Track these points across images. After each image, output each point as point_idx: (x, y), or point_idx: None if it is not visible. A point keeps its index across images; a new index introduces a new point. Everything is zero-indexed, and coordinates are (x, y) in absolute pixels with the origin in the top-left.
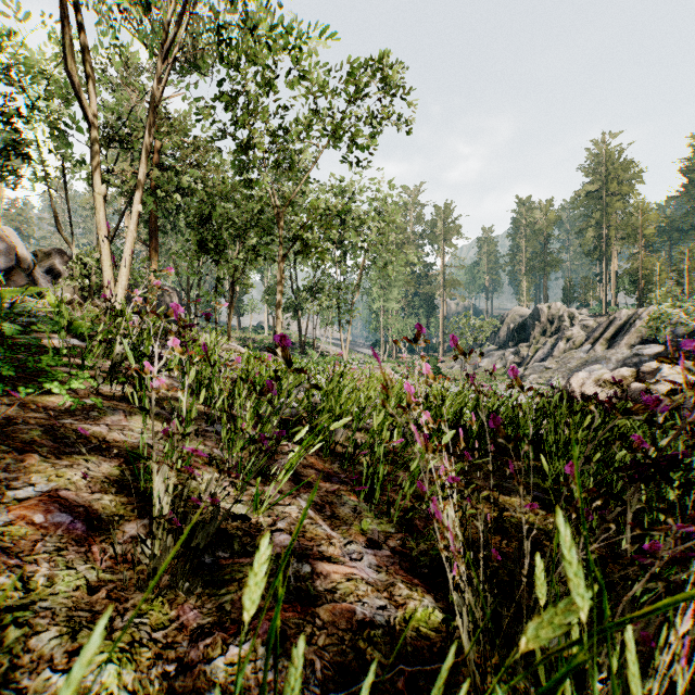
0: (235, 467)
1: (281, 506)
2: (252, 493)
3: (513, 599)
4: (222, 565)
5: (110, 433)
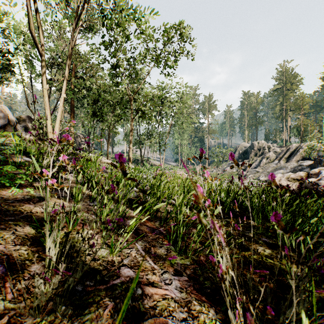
0: (91, 237)
1: (126, 249)
2: (111, 241)
3: (266, 318)
4: (88, 291)
5: (34, 208)
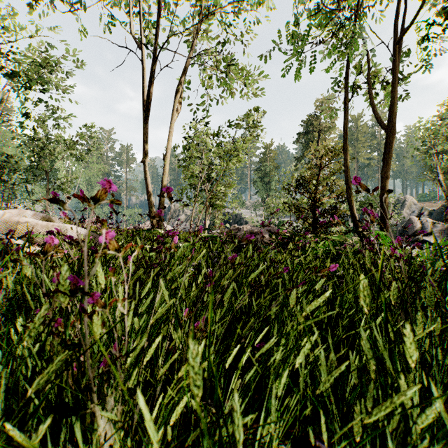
0: None
1: None
2: None
3: None
4: None
5: None
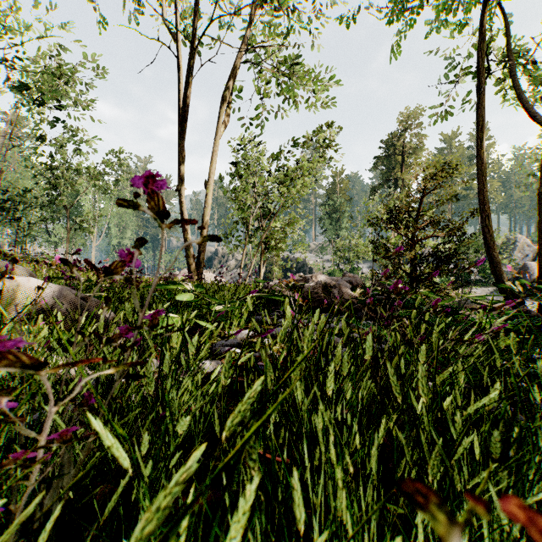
0: None
1: None
2: None
3: None
4: None
5: None
